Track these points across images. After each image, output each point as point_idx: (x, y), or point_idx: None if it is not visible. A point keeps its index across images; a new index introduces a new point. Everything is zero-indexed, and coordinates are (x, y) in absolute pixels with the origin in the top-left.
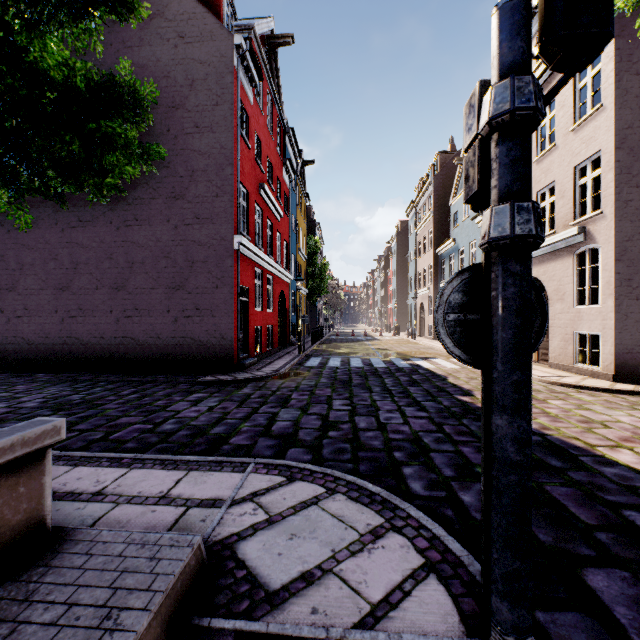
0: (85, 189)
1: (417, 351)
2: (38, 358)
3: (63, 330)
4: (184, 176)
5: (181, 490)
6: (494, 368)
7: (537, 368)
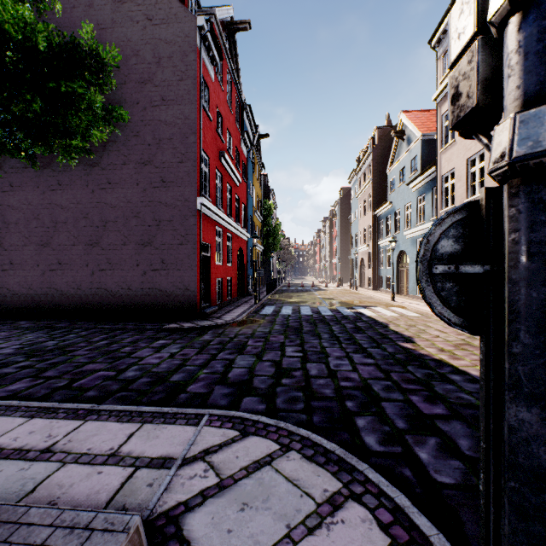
0: (54, 151)
1: (359, 300)
2: (22, 307)
3: (44, 282)
4: (152, 144)
5: (132, 446)
6: (515, 339)
7: None
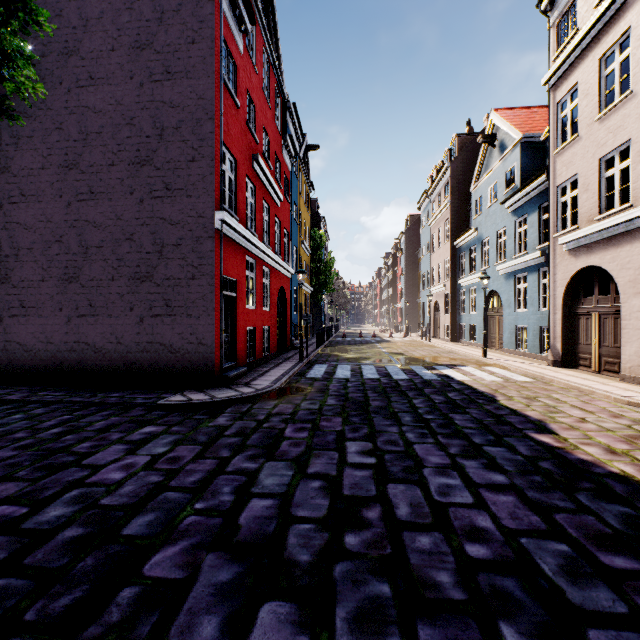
0: None
1: (438, 356)
2: None
3: (2, 333)
4: (151, 135)
5: None
6: None
7: (607, 382)
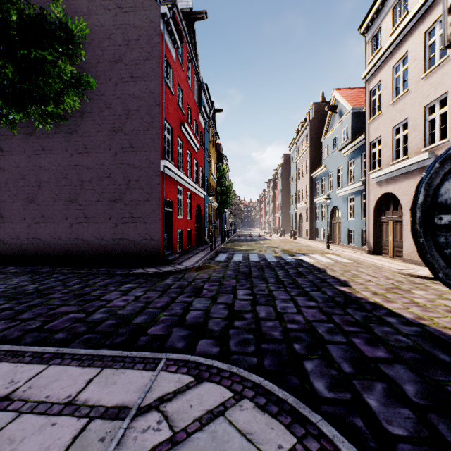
0: (31, 116)
1: (299, 248)
2: (11, 254)
3: (30, 233)
4: (122, 114)
5: (89, 394)
6: None
7: (394, 262)
